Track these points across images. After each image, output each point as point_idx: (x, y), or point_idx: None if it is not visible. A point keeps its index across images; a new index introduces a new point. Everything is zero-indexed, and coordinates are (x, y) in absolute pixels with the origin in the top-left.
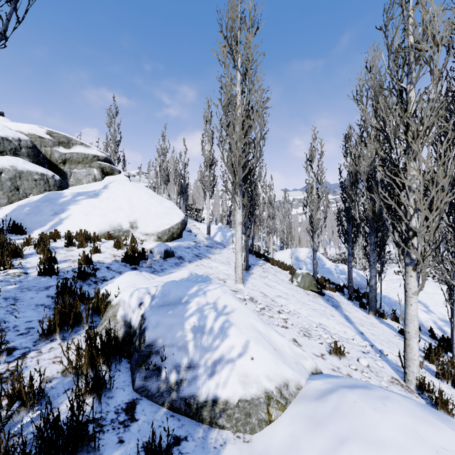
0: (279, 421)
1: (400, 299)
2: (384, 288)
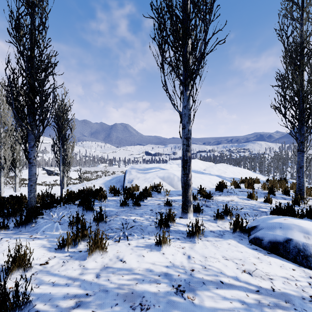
0: None
1: None
2: None
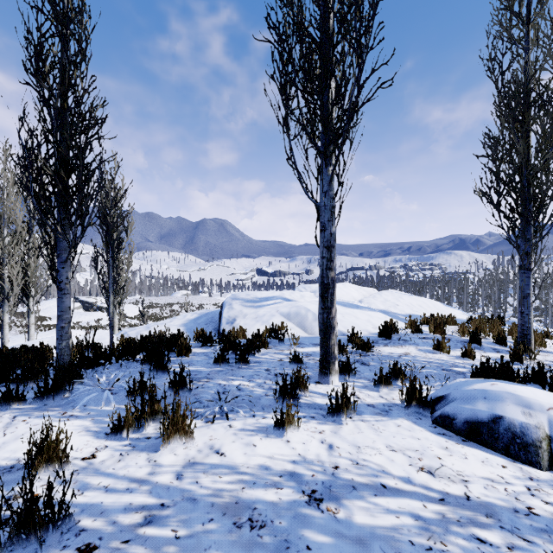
0: None
1: None
2: None
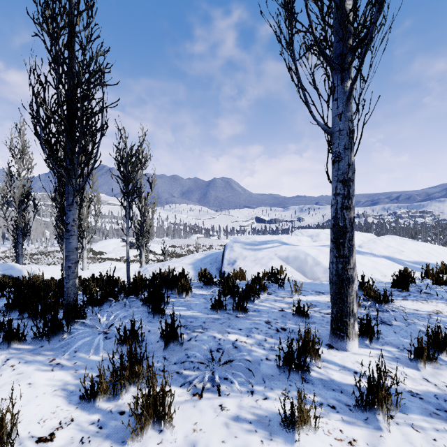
0: None
1: None
2: None
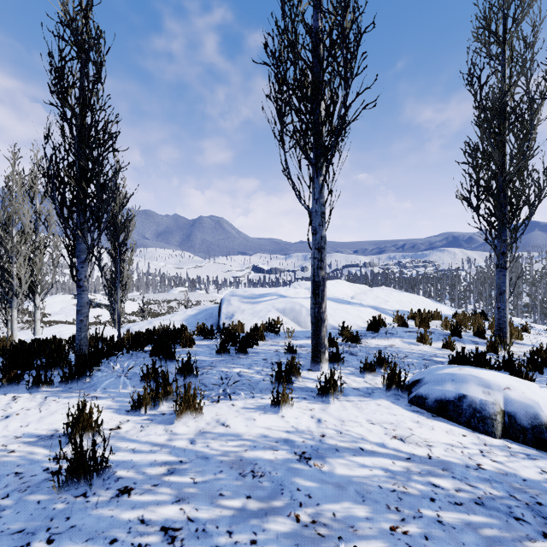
0: None
1: None
2: None
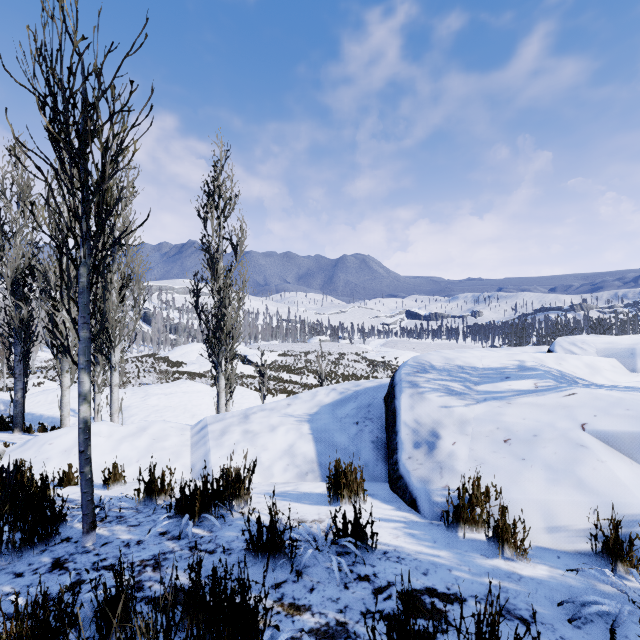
0: (1, 463)
1: (47, 411)
2: (26, 405)
